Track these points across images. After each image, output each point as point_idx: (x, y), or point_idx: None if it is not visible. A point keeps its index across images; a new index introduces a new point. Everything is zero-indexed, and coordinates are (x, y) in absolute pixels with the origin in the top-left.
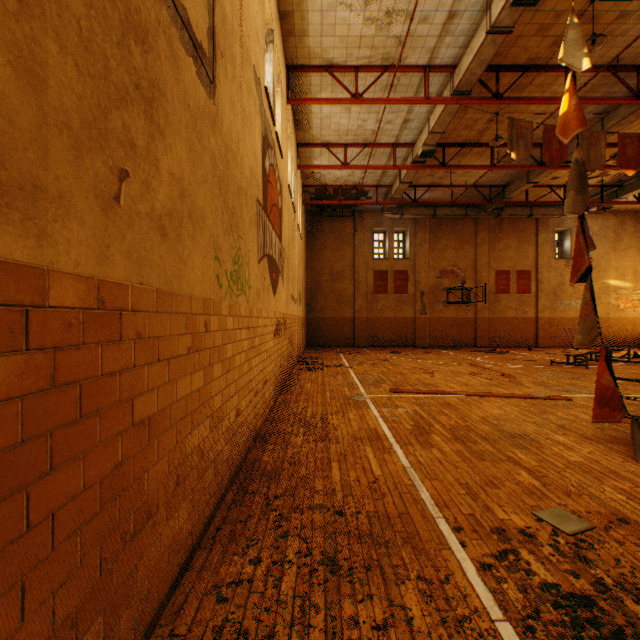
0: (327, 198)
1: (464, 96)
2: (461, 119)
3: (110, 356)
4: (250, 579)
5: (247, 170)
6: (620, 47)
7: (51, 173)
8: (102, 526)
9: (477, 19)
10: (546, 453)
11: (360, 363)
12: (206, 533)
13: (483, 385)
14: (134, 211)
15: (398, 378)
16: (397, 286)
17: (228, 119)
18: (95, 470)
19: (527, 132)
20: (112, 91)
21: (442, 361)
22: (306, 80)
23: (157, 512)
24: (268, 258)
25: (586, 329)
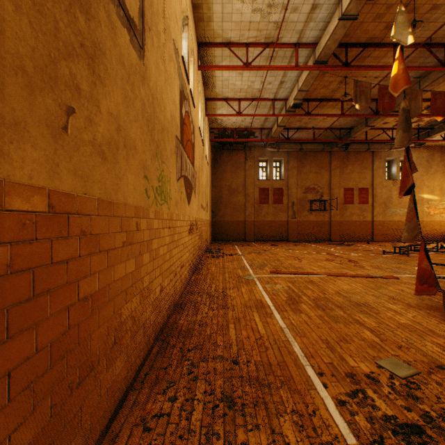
0: (226, 137)
1: (323, 64)
2: (320, 81)
3: (59, 248)
4: (168, 413)
5: (168, 114)
6: (432, 30)
7: (7, 105)
8: (52, 379)
9: (332, 10)
10: (382, 317)
11: (249, 252)
12: (137, 377)
13: (336, 268)
14: (79, 139)
15: (276, 263)
16: (275, 198)
17: (154, 76)
18: (46, 336)
19: (367, 90)
20: (61, 46)
21: (307, 251)
22: (211, 53)
23: (98, 365)
24: (184, 178)
25: (410, 228)
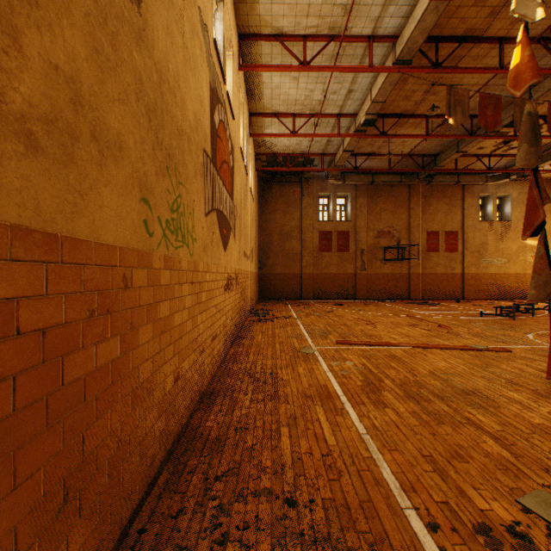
0: (277, 166)
1: (405, 65)
2: (400, 90)
3: None
4: None
5: (190, 114)
6: None
7: None
8: None
9: None
10: (505, 414)
11: (307, 315)
12: (125, 538)
13: (424, 336)
14: None
15: (343, 329)
16: (340, 245)
17: (163, 45)
18: None
19: (464, 99)
20: None
21: (382, 312)
22: (257, 49)
23: None
24: (217, 213)
25: (541, 284)
